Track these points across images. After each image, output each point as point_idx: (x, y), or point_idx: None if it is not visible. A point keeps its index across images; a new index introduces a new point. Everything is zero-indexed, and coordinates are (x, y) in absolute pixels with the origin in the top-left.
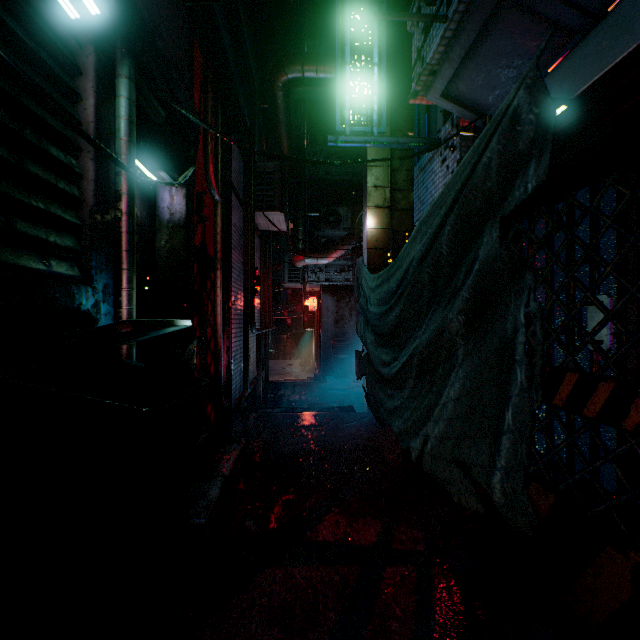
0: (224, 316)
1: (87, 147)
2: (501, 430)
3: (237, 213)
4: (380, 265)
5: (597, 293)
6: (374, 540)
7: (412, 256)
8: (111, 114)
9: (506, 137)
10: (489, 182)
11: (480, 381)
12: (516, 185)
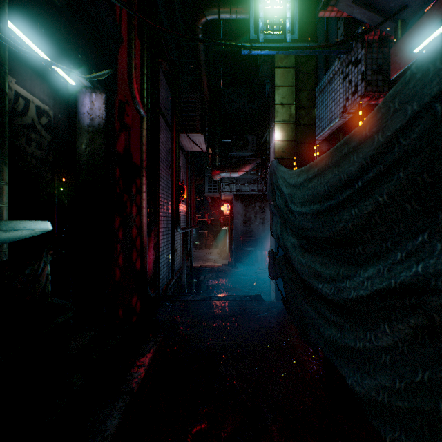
0: (150, 217)
1: None
2: None
3: (164, 133)
4: None
5: None
6: None
7: (436, 90)
8: None
9: None
10: None
11: None
12: None
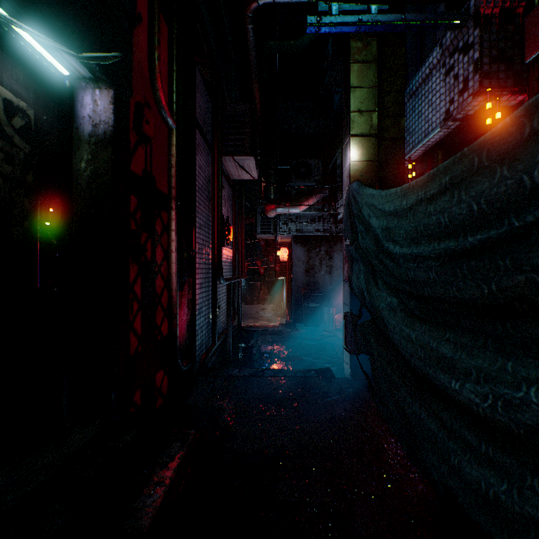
0: (181, 265)
1: None
2: None
3: (203, 154)
4: None
5: None
6: None
7: None
8: None
9: None
10: None
11: None
12: None
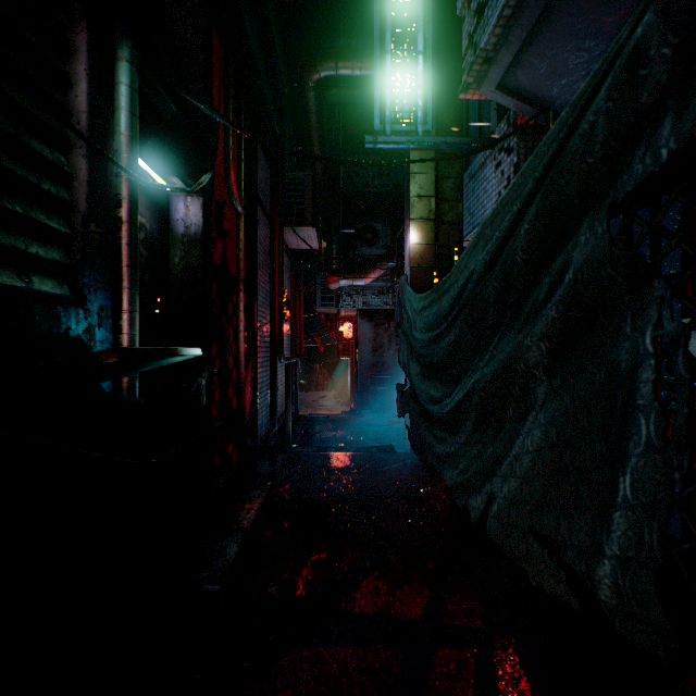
0: (248, 343)
1: (78, 142)
2: (612, 503)
3: (263, 228)
4: (424, 286)
5: (691, 315)
6: (421, 613)
7: (472, 268)
8: (109, 104)
9: (621, 88)
10: (590, 157)
11: (574, 431)
12: (636, 156)
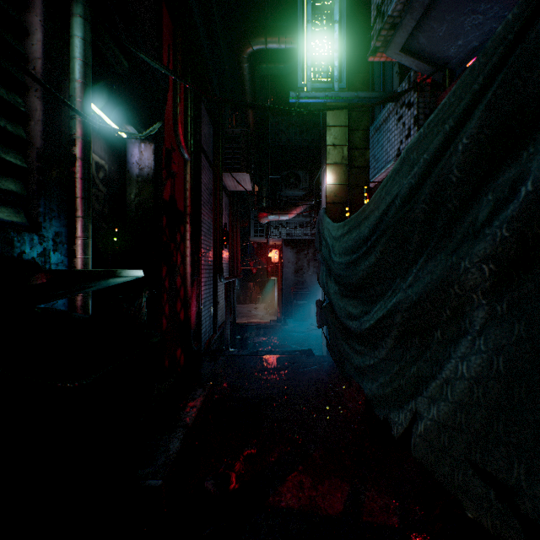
0: (193, 266)
1: (34, 85)
2: None
3: (207, 173)
4: (338, 218)
5: None
6: (342, 509)
7: (395, 193)
8: (64, 54)
9: None
10: None
11: (533, 364)
12: None
